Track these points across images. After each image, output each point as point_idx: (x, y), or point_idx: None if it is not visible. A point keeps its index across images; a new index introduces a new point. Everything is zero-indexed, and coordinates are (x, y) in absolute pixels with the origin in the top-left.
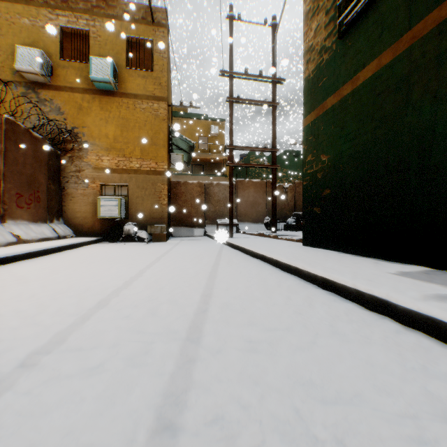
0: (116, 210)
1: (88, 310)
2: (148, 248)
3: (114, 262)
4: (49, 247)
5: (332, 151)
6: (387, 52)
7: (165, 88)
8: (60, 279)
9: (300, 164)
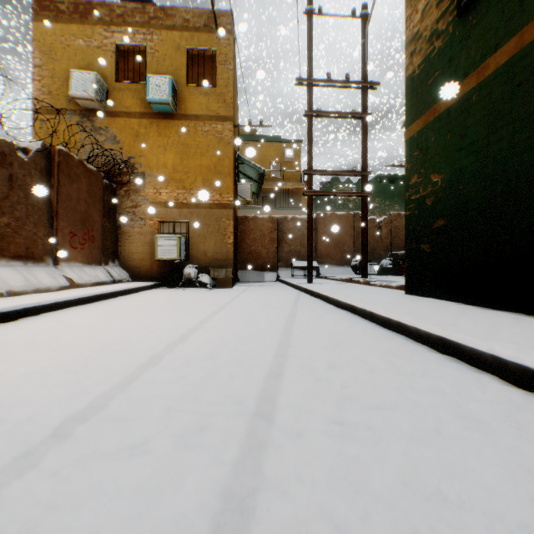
0: (176, 251)
1: (137, 368)
2: (211, 295)
3: (171, 311)
4: (103, 292)
5: (447, 169)
6: (533, 23)
7: (231, 105)
8: (110, 329)
9: (398, 191)
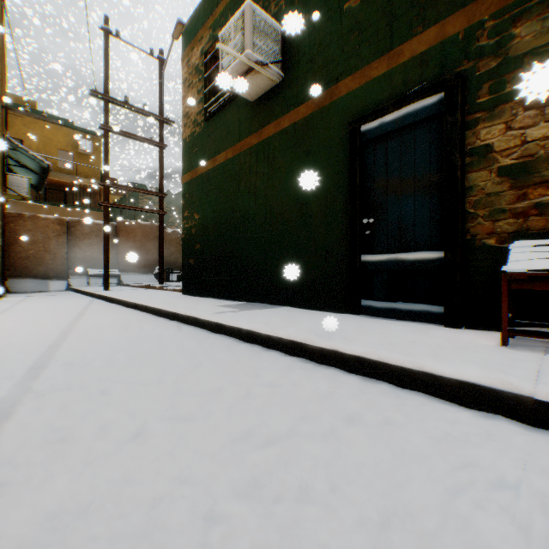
0: None
1: None
2: None
3: None
4: None
5: (202, 212)
6: (231, 149)
7: None
8: None
9: None
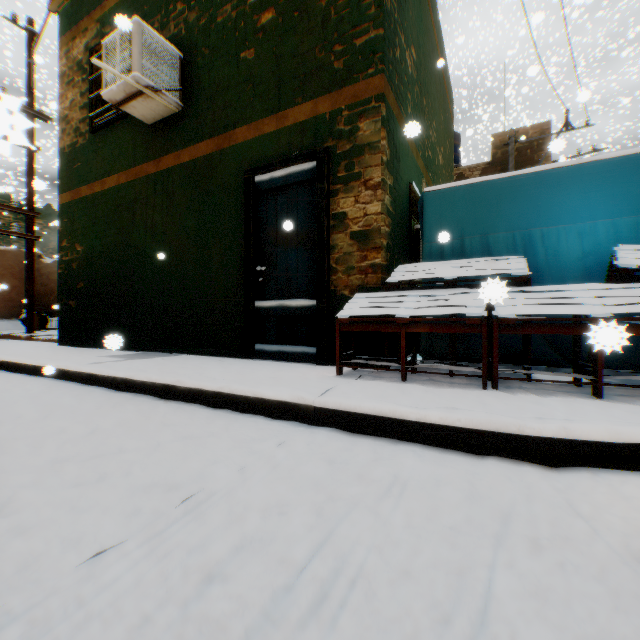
0: None
1: None
2: None
3: None
4: None
5: (88, 244)
6: (125, 173)
7: None
8: None
9: None
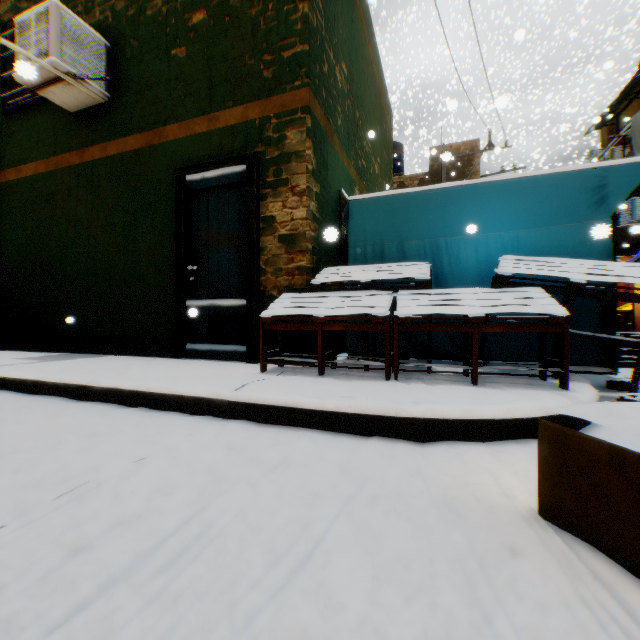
0: None
1: None
2: None
3: None
4: None
5: (1, 236)
6: (45, 162)
7: None
8: None
9: None
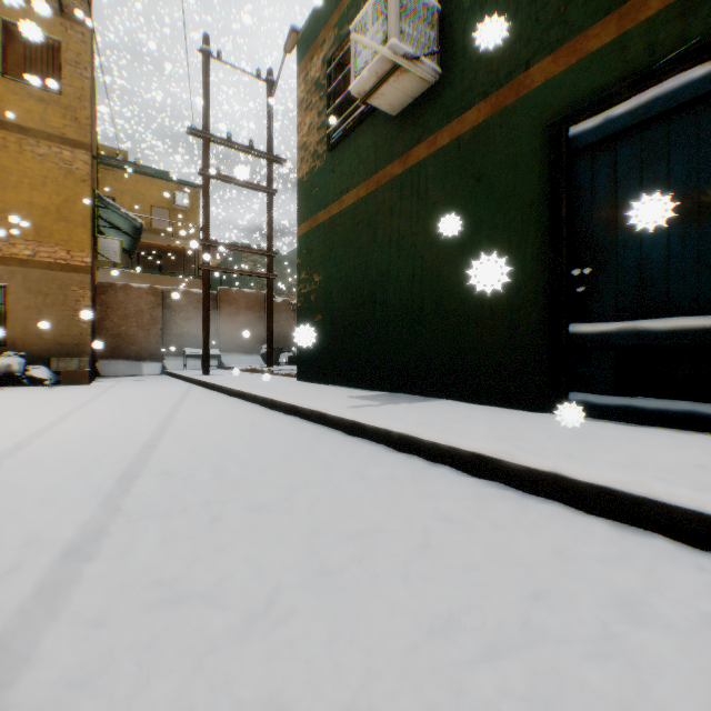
0: None
1: (8, 449)
2: (58, 393)
3: (5, 412)
4: None
5: (324, 273)
6: (364, 185)
7: (89, 128)
8: None
9: None
